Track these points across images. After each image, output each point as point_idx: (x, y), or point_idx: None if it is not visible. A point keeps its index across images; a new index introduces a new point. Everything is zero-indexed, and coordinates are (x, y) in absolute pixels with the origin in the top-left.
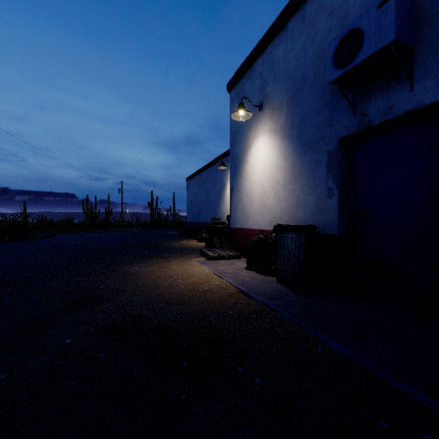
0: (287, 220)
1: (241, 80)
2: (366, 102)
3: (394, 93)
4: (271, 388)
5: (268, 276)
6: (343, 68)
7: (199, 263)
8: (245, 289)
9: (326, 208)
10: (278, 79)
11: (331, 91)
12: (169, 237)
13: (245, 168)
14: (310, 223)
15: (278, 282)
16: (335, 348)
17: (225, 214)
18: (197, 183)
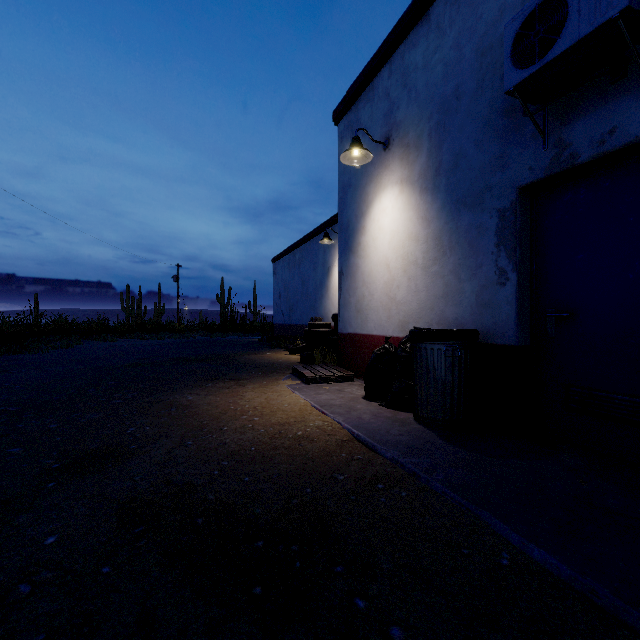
0: (430, 321)
1: (355, 104)
2: (567, 125)
3: (617, 107)
4: None
5: (400, 411)
6: (531, 67)
7: (290, 388)
8: (365, 435)
9: (496, 303)
10: (415, 99)
11: (504, 111)
12: (245, 347)
13: (362, 240)
14: (468, 327)
15: (417, 422)
16: (534, 557)
17: (330, 312)
18: (289, 266)
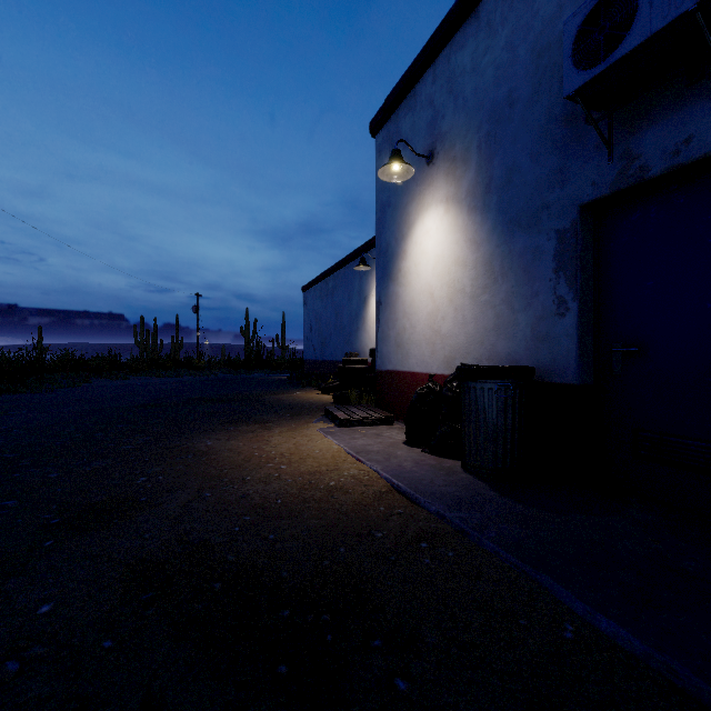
0: (479, 357)
1: (394, 114)
2: (635, 134)
3: (694, 112)
4: None
5: (445, 458)
6: (595, 68)
7: (322, 432)
8: (406, 486)
9: (554, 336)
10: (462, 106)
11: (564, 119)
12: (272, 386)
13: (403, 266)
14: (522, 363)
15: (465, 470)
16: (602, 629)
17: (367, 346)
18: (321, 295)
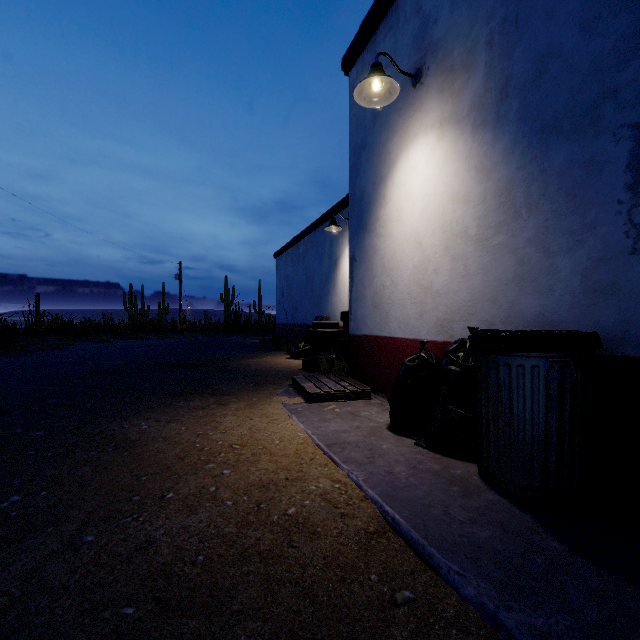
0: (490, 319)
1: (371, 40)
2: None
3: None
4: None
5: (450, 457)
6: None
7: (286, 410)
8: (408, 524)
9: (629, 285)
10: None
11: None
12: (243, 349)
13: (381, 214)
14: (565, 327)
15: (490, 485)
16: None
17: (337, 310)
18: (292, 260)
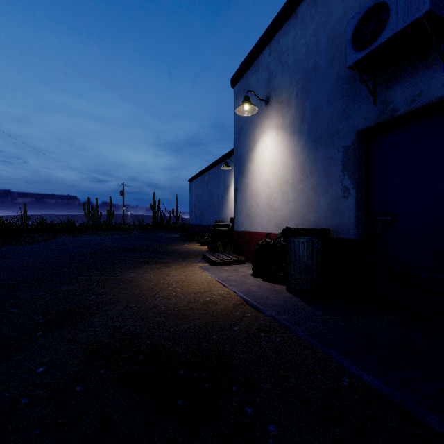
0: (297, 223)
1: (245, 74)
2: (389, 89)
3: (423, 77)
4: (290, 441)
5: (276, 284)
6: (365, 50)
7: (201, 268)
8: (252, 300)
9: (342, 210)
10: (287, 70)
11: (347, 79)
12: (170, 240)
13: (251, 167)
14: (323, 227)
15: (288, 291)
16: (365, 380)
17: (228, 216)
18: (200, 184)
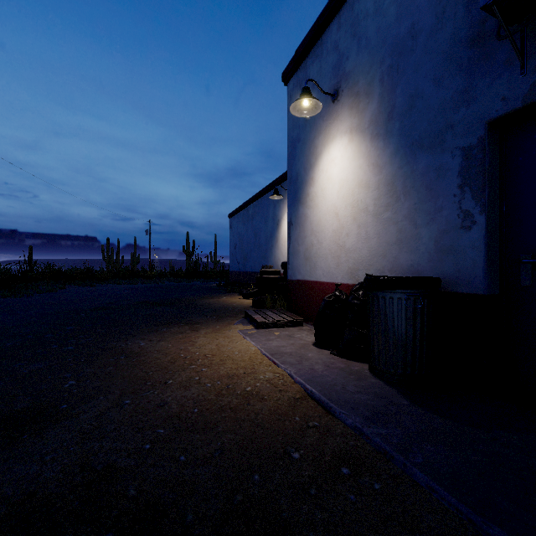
0: (382, 269)
1: (303, 63)
2: None
3: None
4: None
5: (353, 360)
6: None
7: (242, 333)
8: (319, 393)
9: (459, 248)
10: (365, 46)
11: (470, 41)
12: (204, 291)
13: (311, 191)
14: (425, 274)
15: (374, 375)
16: None
17: (279, 260)
18: (243, 220)
